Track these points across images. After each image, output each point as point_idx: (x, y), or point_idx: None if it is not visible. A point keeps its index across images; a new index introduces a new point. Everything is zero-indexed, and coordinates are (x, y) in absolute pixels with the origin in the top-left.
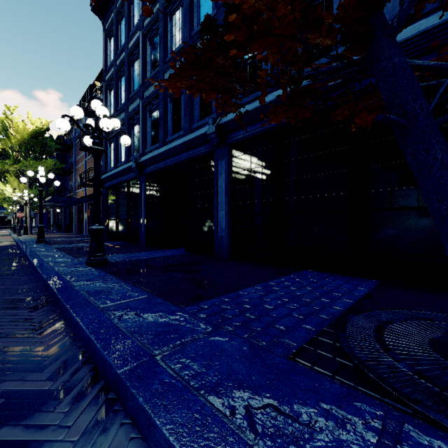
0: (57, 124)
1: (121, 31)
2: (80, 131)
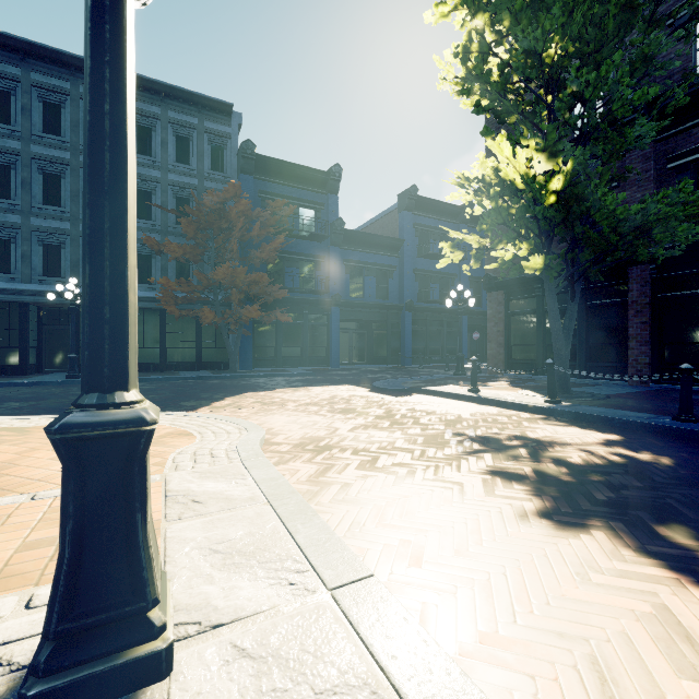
0: (70, 296)
1: None
2: None
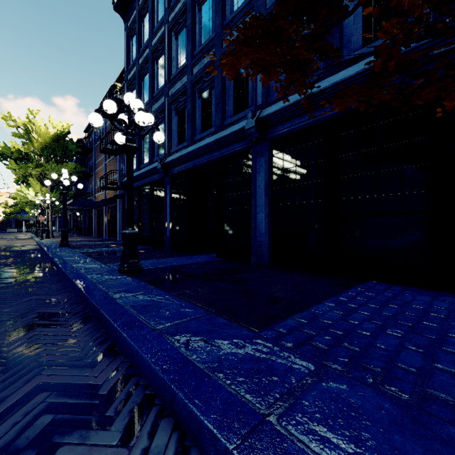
0: (90, 119)
1: (144, 28)
2: (100, 134)
